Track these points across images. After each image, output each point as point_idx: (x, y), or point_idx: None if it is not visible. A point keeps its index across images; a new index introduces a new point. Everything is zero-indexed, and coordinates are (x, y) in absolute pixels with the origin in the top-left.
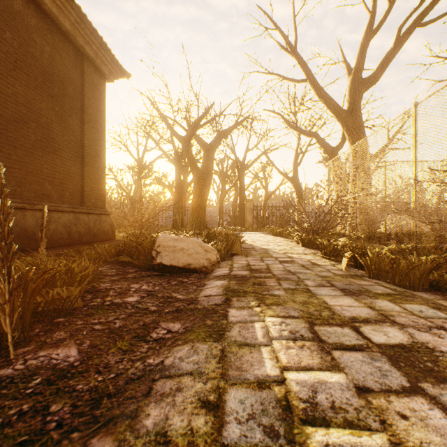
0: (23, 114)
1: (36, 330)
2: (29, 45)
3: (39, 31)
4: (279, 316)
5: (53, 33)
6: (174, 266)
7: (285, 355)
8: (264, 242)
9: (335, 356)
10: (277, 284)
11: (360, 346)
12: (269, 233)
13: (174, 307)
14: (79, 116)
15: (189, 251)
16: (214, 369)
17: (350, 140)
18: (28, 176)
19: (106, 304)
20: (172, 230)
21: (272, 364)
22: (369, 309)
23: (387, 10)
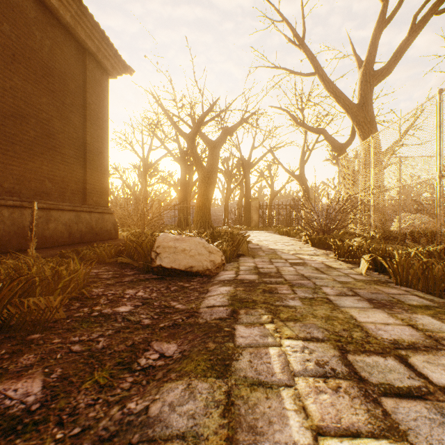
0: (21, 109)
1: (2, 350)
2: (28, 38)
3: (39, 24)
4: (299, 338)
5: (53, 27)
6: (174, 269)
7: (316, 406)
8: (271, 241)
9: (388, 409)
10: (291, 292)
11: (417, 391)
12: (276, 232)
13: (170, 321)
14: (81, 112)
15: (191, 252)
16: (217, 428)
17: (361, 135)
18: (27, 173)
19: (93, 315)
20: (177, 229)
21: (299, 421)
22: (411, 329)
23: None
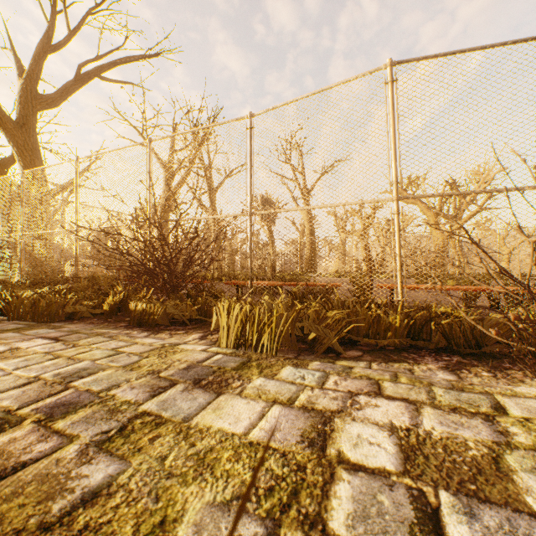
0: None
1: None
2: None
3: None
4: None
5: None
6: None
7: None
8: None
9: None
10: None
11: None
12: None
13: None
14: None
15: None
16: None
17: (22, 161)
18: None
19: None
20: None
21: None
22: None
23: (67, 36)
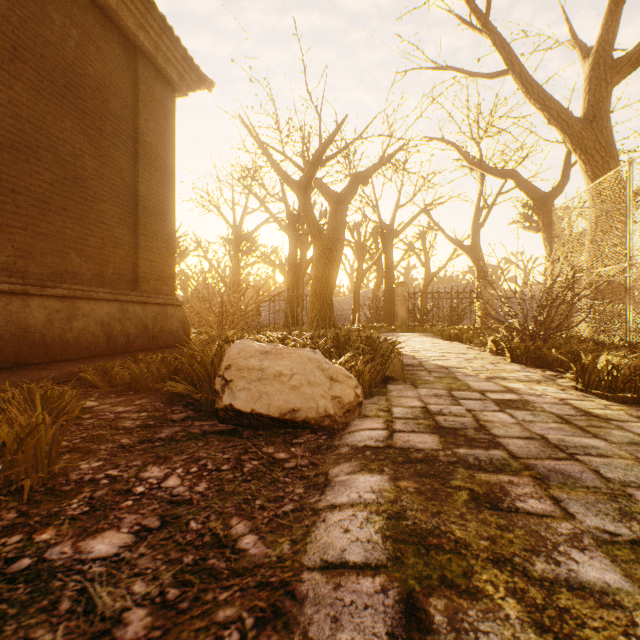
0: (29, 136)
1: None
2: (40, 22)
3: (58, 3)
4: None
5: (84, 9)
6: (259, 414)
7: None
8: (435, 351)
9: None
10: (554, 508)
11: None
12: (436, 335)
13: (204, 633)
14: (130, 147)
15: (294, 379)
16: None
17: (589, 171)
18: (38, 240)
19: (13, 569)
20: (283, 329)
21: None
22: None
23: None
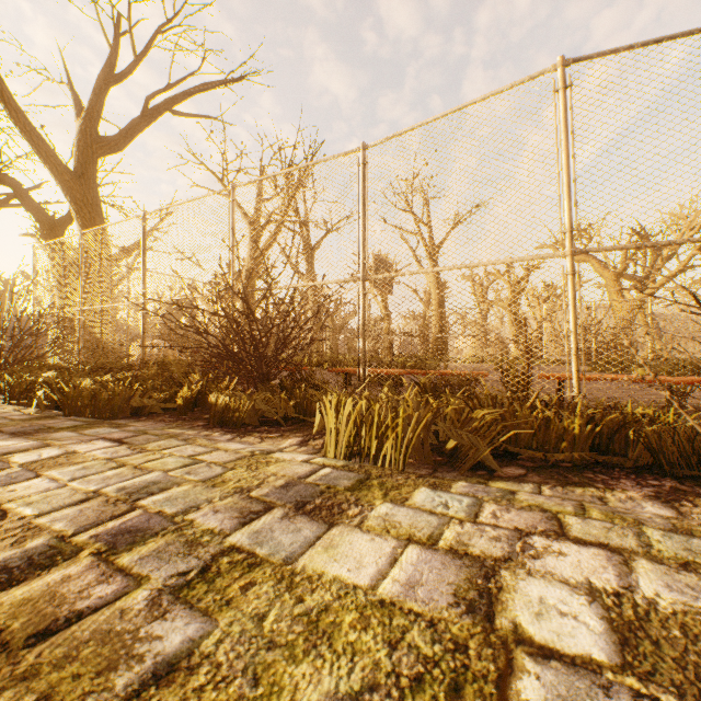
0: None
1: None
2: None
3: None
4: None
5: None
6: None
7: None
8: None
9: None
10: None
11: (2, 470)
12: None
13: None
14: None
15: None
16: None
17: (81, 220)
18: None
19: None
20: None
21: None
22: (37, 442)
23: (133, 62)
